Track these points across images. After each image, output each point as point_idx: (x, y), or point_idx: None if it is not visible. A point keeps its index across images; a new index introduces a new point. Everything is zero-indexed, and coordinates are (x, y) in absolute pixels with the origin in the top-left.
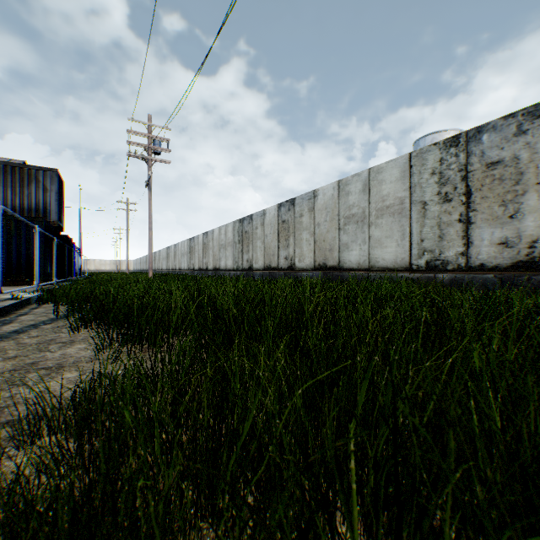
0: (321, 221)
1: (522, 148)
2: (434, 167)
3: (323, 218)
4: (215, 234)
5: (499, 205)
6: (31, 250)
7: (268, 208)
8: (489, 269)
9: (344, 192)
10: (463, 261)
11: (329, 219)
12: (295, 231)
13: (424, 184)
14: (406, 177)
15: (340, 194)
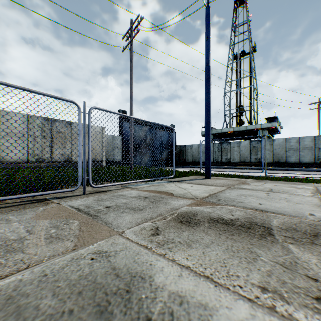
0: None
1: (67, 131)
2: (40, 125)
3: None
4: None
5: (61, 144)
6: None
7: None
8: (59, 162)
9: None
10: (51, 159)
11: None
12: None
13: (36, 129)
14: (26, 123)
15: None
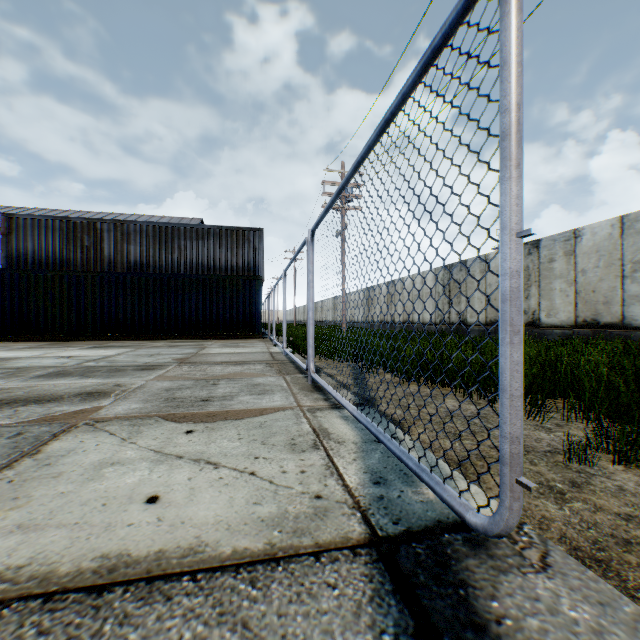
0: (586, 267)
1: None
2: None
3: (591, 263)
4: (406, 283)
5: None
6: (253, 306)
7: (493, 253)
8: None
9: (631, 231)
10: None
11: (602, 265)
12: (540, 280)
13: None
14: None
15: (623, 233)
